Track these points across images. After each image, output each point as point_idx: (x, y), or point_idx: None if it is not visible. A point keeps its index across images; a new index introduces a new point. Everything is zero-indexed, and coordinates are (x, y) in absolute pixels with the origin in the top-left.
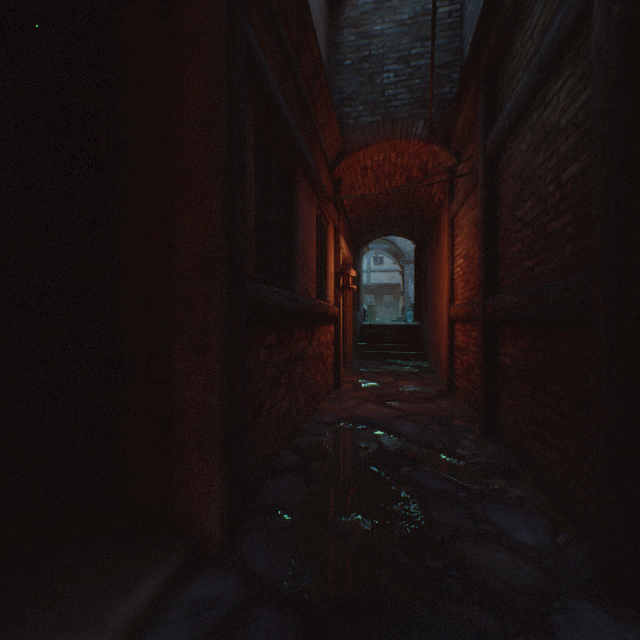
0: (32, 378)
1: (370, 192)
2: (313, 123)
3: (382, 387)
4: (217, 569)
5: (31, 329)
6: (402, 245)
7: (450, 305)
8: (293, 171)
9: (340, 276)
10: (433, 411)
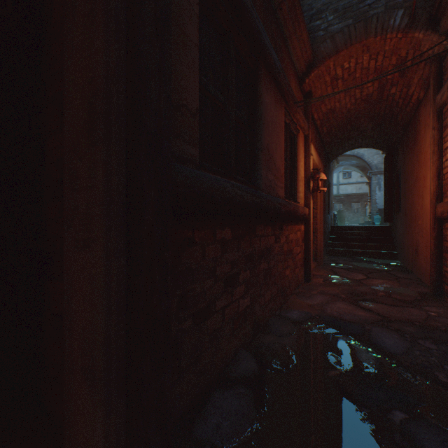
0: (1, 265)
1: (340, 104)
2: (280, 31)
3: (353, 284)
4: None
5: (1, 220)
6: (369, 159)
7: (436, 203)
8: (256, 69)
9: (310, 180)
10: (420, 320)
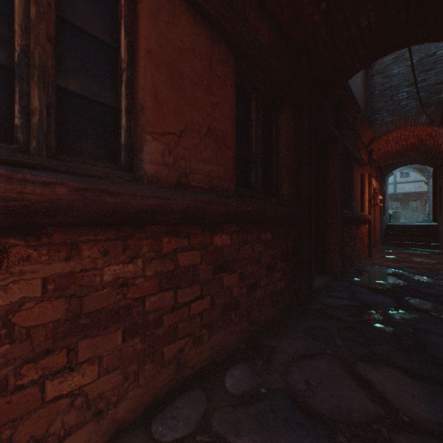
0: None
1: (391, 148)
2: (358, 136)
3: (398, 258)
4: (340, 281)
5: None
6: None
7: None
8: (351, 164)
9: (371, 199)
10: (428, 267)
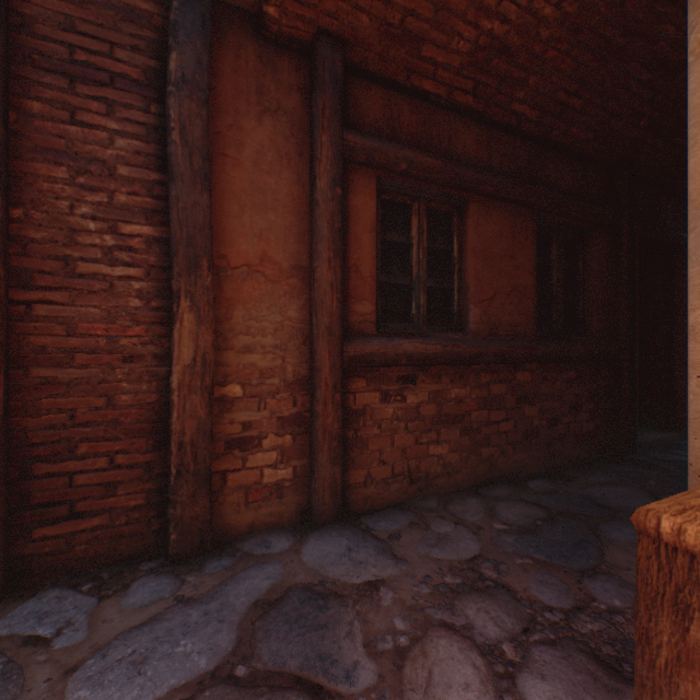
0: None
1: None
2: None
3: None
4: None
5: None
6: None
7: None
8: None
9: None
10: None
